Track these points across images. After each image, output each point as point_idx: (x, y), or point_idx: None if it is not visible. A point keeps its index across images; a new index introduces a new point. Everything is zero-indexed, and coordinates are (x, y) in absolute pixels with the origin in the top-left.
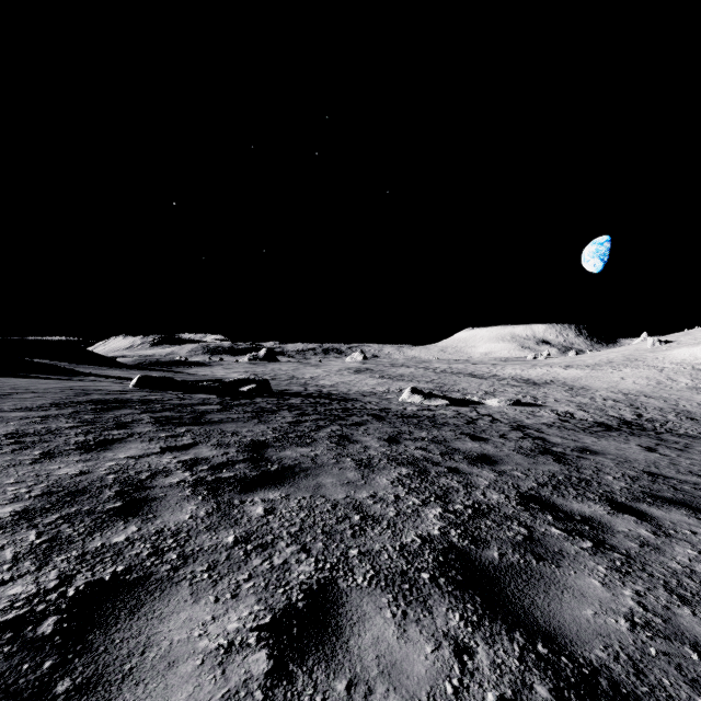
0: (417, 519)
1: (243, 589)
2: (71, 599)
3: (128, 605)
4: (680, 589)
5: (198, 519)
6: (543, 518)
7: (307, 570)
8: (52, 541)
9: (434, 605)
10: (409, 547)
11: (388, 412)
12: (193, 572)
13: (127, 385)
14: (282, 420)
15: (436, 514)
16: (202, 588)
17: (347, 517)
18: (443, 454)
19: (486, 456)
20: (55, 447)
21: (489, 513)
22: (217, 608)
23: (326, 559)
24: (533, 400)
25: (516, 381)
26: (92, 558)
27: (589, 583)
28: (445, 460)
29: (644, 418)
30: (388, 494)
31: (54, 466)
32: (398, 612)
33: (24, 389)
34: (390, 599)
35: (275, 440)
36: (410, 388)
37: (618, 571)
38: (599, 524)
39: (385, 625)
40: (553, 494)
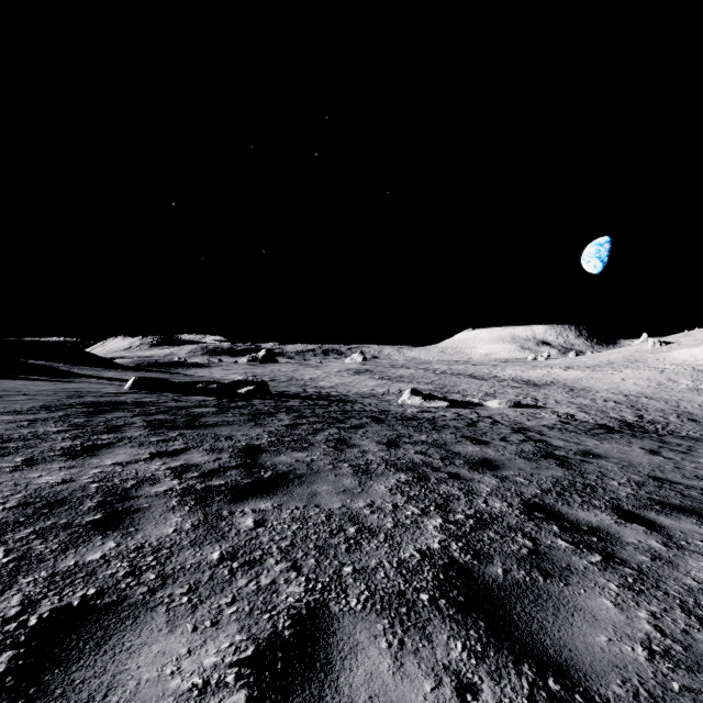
0: (416, 531)
1: (225, 615)
2: (32, 630)
3: (95, 636)
4: (698, 610)
5: (183, 533)
6: (549, 529)
7: (296, 591)
8: (20, 560)
9: (434, 632)
10: (407, 563)
11: (387, 414)
12: (171, 595)
13: (123, 386)
14: (278, 422)
15: (436, 525)
16: (179, 615)
17: (342, 529)
18: (443, 458)
19: (488, 460)
20: (39, 453)
21: (491, 523)
22: (194, 638)
23: (318, 578)
24: (534, 401)
25: (516, 382)
26: (62, 579)
27: (601, 603)
28: (445, 465)
29: (646, 420)
30: (386, 503)
31: (35, 473)
32: (394, 641)
33: (16, 391)
34: (386, 625)
35: (270, 445)
36: (410, 389)
37: (630, 589)
38: (607, 534)
39: (379, 658)
40: (558, 502)
